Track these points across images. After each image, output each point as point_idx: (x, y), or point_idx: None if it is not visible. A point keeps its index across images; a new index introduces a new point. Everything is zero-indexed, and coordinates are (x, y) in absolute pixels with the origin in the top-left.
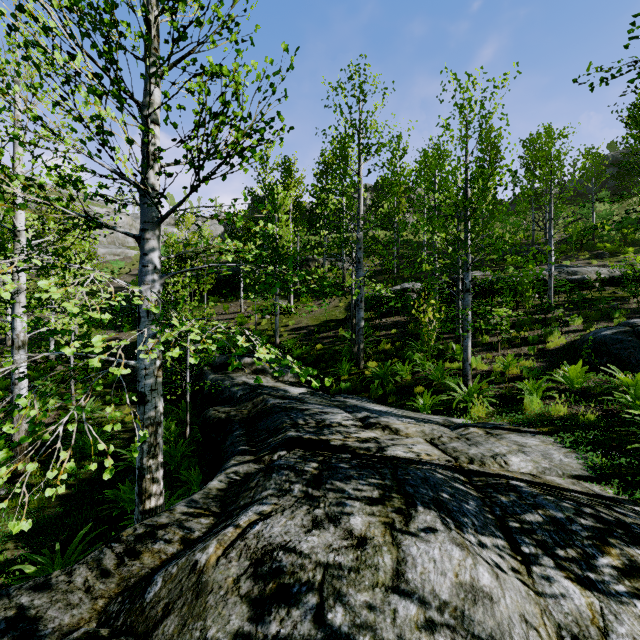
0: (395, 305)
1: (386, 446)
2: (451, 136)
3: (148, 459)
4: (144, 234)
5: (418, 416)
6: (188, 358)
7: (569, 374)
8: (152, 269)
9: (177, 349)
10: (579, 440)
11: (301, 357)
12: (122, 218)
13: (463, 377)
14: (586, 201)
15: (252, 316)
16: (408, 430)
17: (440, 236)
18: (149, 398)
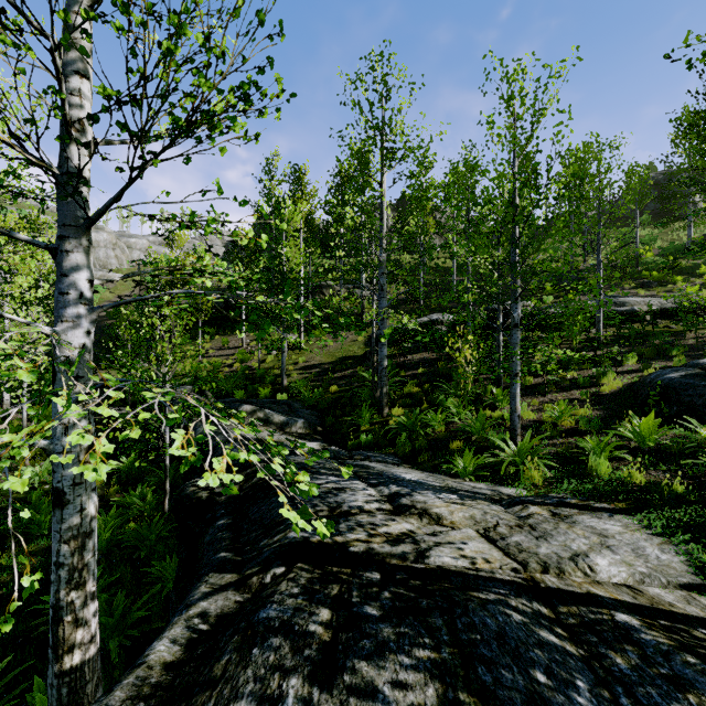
0: (422, 340)
1: (427, 548)
2: (498, 134)
3: (68, 591)
4: (62, 244)
5: (460, 486)
6: (167, 410)
7: (640, 429)
8: (75, 298)
9: (28, 472)
10: (672, 523)
11: (313, 402)
12: (104, 235)
13: (510, 431)
14: (625, 225)
15: (256, 352)
16: (453, 516)
17: (485, 258)
18: (70, 497)
